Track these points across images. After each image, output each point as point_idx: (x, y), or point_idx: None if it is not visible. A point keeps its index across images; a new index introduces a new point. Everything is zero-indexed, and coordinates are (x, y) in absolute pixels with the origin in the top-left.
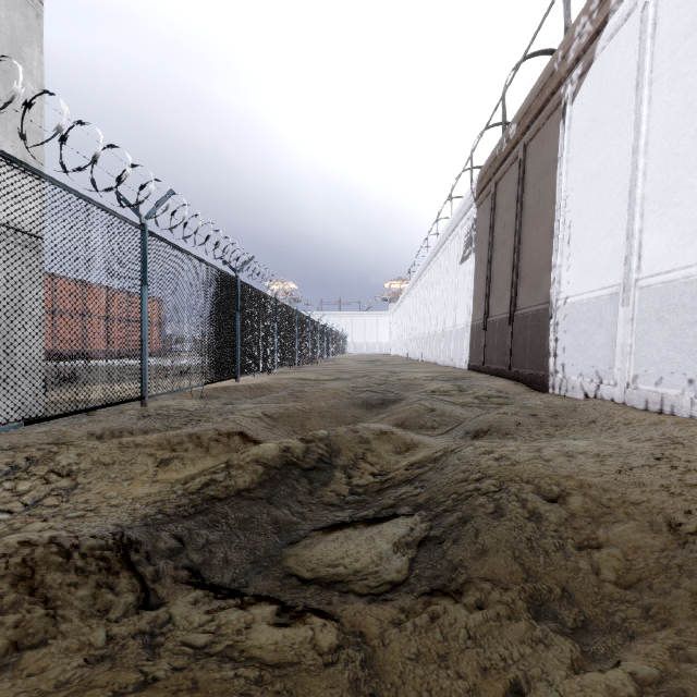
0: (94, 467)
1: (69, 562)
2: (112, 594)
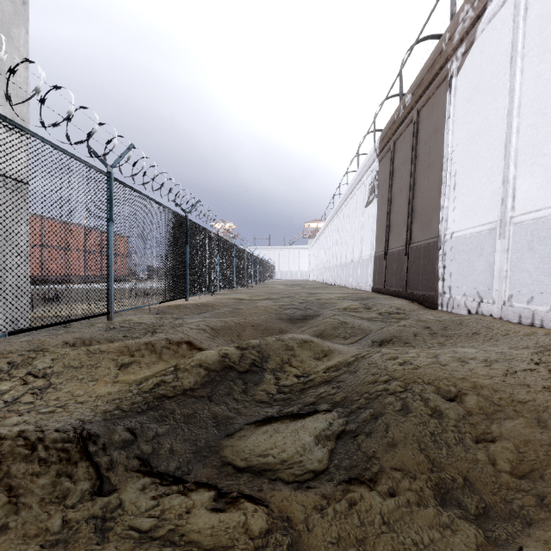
0: (65, 370)
1: (33, 454)
2: (70, 482)
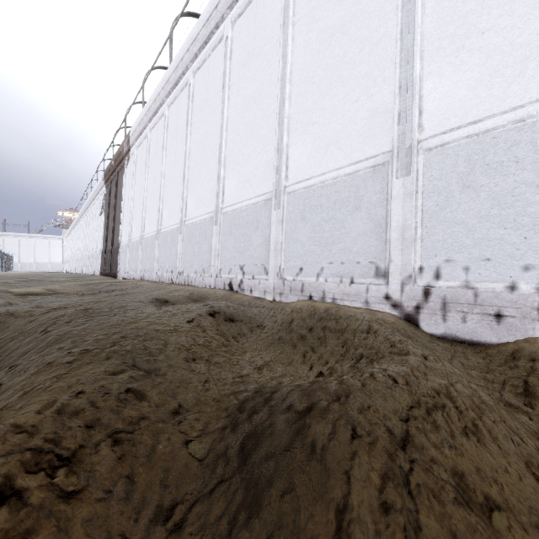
0: None
1: None
2: None
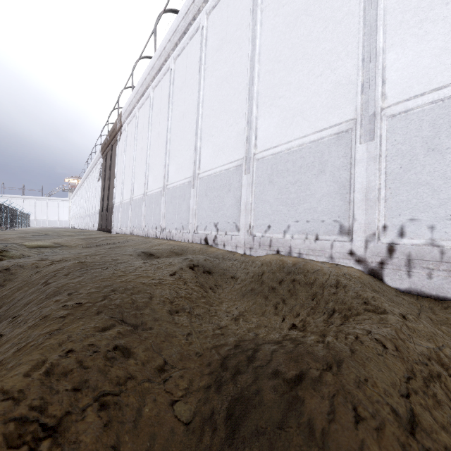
0: None
1: None
2: None
